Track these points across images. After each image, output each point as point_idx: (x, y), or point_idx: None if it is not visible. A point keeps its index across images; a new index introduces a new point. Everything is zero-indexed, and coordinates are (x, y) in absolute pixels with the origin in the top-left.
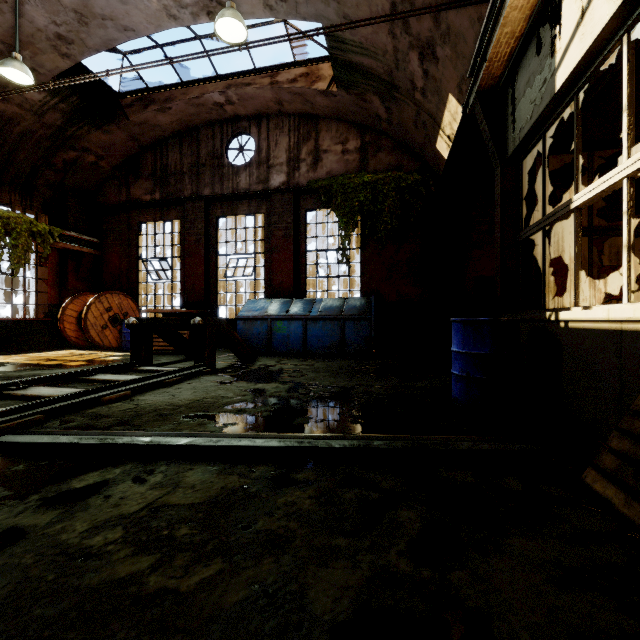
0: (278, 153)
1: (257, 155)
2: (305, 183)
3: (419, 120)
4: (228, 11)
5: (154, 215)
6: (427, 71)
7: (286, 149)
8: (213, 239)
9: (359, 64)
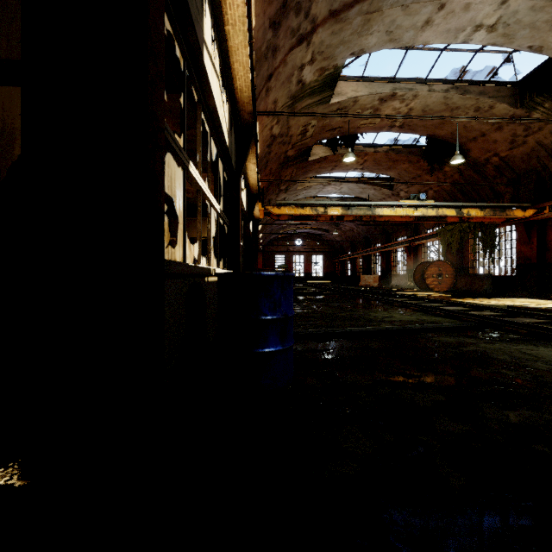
0: None
1: None
2: None
3: None
4: None
5: None
6: None
7: None
8: None
9: None
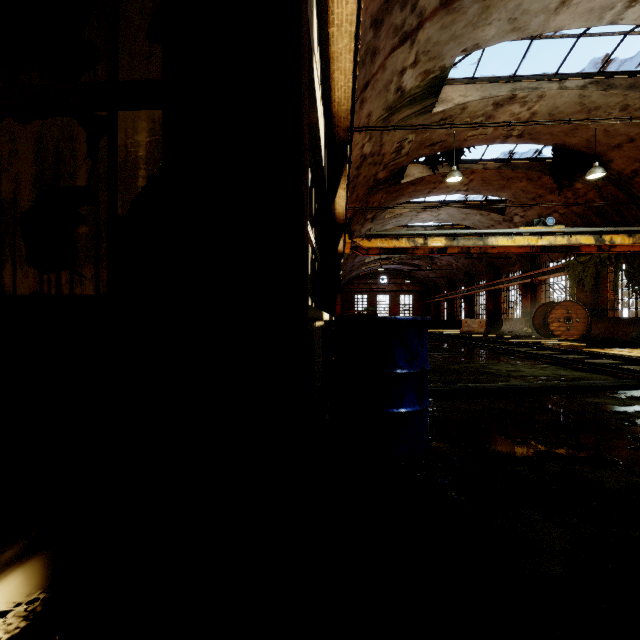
0: None
1: None
2: None
3: None
4: None
5: None
6: None
7: None
8: None
9: None
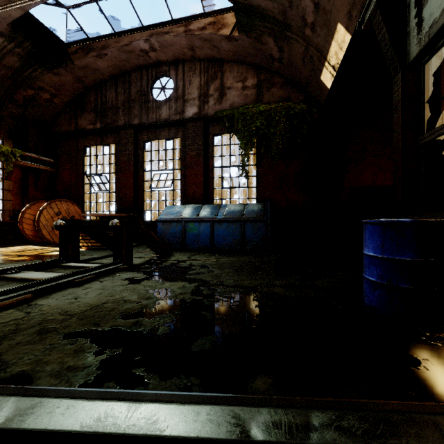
0: (191, 90)
1: (175, 92)
2: (213, 113)
3: (307, 55)
4: None
5: (96, 140)
6: (318, 4)
7: (198, 87)
8: (141, 158)
9: (257, 7)
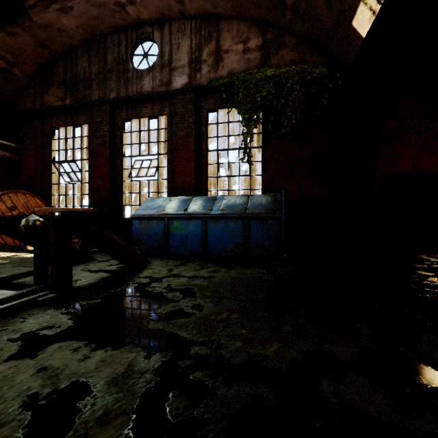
0: (180, 55)
1: (160, 59)
2: (206, 84)
3: None
4: None
5: (65, 120)
6: None
7: (188, 51)
8: (118, 141)
9: None
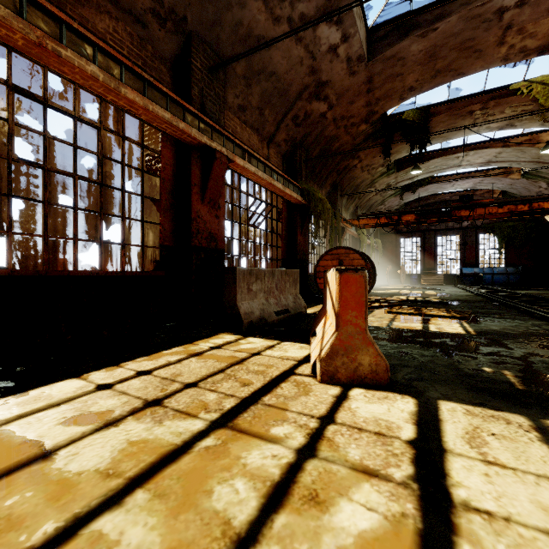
0: None
1: None
2: (479, 224)
3: None
4: (495, 204)
5: (408, 236)
6: None
7: None
8: (436, 245)
9: (517, 197)
